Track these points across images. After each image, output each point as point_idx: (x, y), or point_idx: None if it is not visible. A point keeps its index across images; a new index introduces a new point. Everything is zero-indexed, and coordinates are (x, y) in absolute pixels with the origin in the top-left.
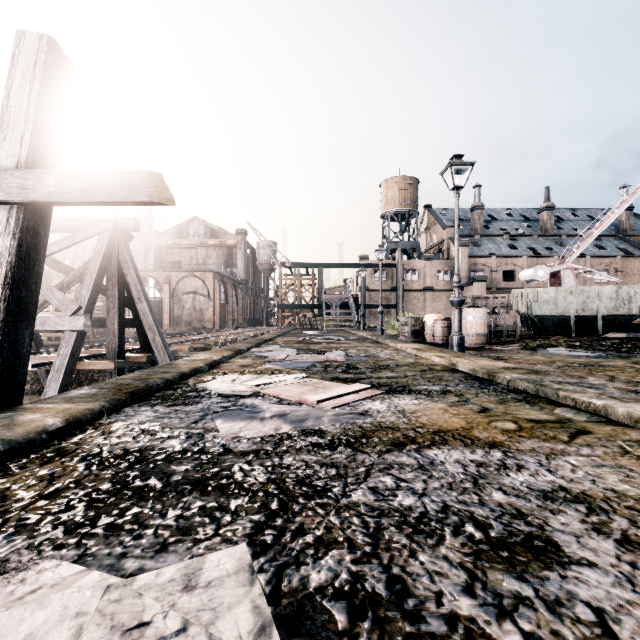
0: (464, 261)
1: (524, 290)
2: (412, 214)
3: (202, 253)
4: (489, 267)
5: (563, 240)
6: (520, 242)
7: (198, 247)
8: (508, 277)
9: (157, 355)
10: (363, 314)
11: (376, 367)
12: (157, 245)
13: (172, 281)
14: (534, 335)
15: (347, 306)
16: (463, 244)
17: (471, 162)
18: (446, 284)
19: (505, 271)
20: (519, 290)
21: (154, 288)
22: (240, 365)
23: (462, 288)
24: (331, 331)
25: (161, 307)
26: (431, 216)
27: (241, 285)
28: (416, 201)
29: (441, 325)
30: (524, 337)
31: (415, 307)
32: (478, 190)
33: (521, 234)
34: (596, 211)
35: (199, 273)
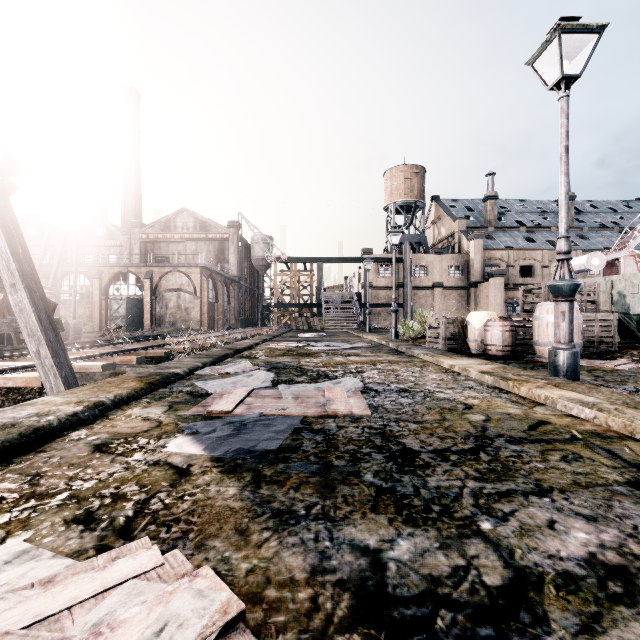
0: (478, 255)
1: (603, 279)
2: (418, 206)
3: (191, 247)
4: (505, 262)
5: (584, 233)
6: (538, 235)
7: (187, 241)
8: (524, 273)
9: (43, 379)
10: (369, 313)
11: (468, 453)
12: (142, 239)
13: (154, 277)
14: (627, 342)
15: (349, 305)
16: (477, 236)
17: (599, 24)
18: (457, 281)
19: (521, 267)
20: (588, 280)
21: (134, 285)
22: (104, 439)
23: (476, 285)
24: (332, 333)
25: (142, 306)
26: (439, 208)
27: (233, 282)
28: (423, 192)
29: (500, 328)
30: (619, 346)
31: (423, 306)
32: (491, 178)
33: (538, 226)
34: (616, 203)
35: (184, 268)
